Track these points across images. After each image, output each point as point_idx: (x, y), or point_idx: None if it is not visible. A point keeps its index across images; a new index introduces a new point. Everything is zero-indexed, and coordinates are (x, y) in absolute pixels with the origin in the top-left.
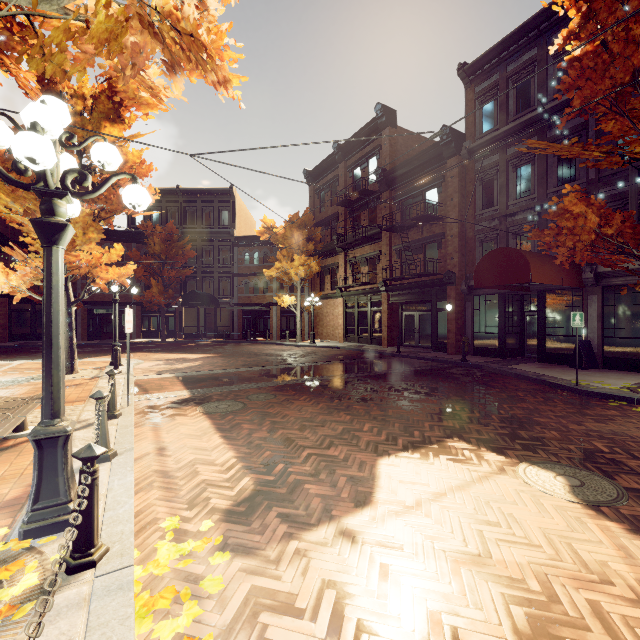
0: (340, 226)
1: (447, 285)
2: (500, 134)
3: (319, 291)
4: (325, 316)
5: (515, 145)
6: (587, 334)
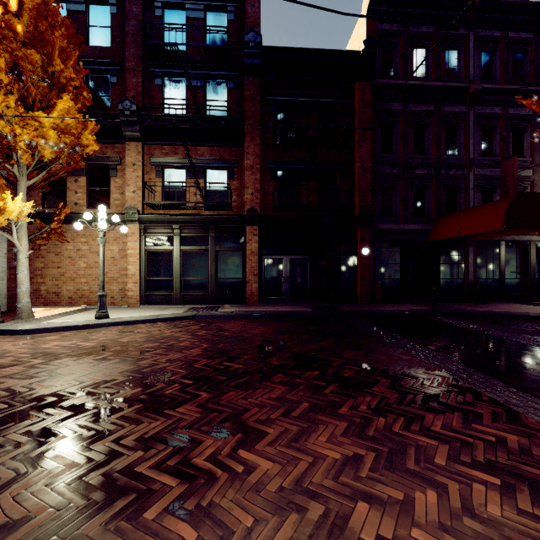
0: (130, 91)
1: (362, 225)
2: (408, 85)
3: (41, 205)
4: (71, 257)
5: (415, 103)
6: (468, 277)
